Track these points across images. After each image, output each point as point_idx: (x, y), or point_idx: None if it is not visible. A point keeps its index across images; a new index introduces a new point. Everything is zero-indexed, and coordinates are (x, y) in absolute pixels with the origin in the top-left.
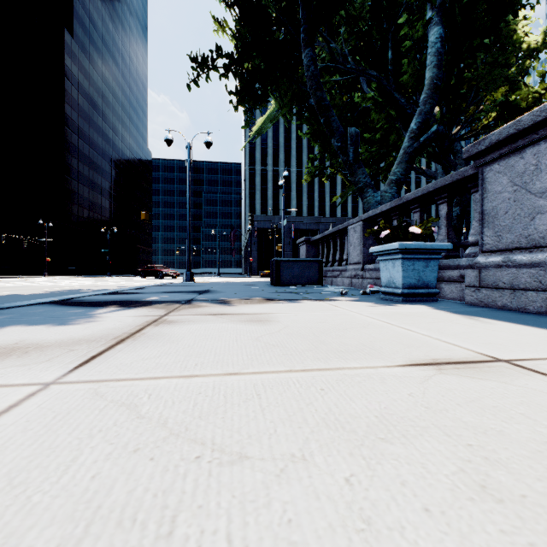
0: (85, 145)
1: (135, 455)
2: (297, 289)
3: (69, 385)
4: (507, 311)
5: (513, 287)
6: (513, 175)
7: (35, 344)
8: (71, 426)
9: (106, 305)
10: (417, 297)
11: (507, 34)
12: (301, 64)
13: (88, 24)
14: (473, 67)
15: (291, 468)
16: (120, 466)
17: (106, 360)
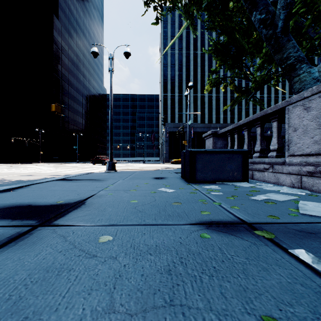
0: (65, 84)
1: None
2: (232, 198)
3: None
4: None
5: None
6: None
7: None
8: None
9: None
10: None
11: None
12: None
13: (68, 12)
14: None
15: None
16: None
17: None
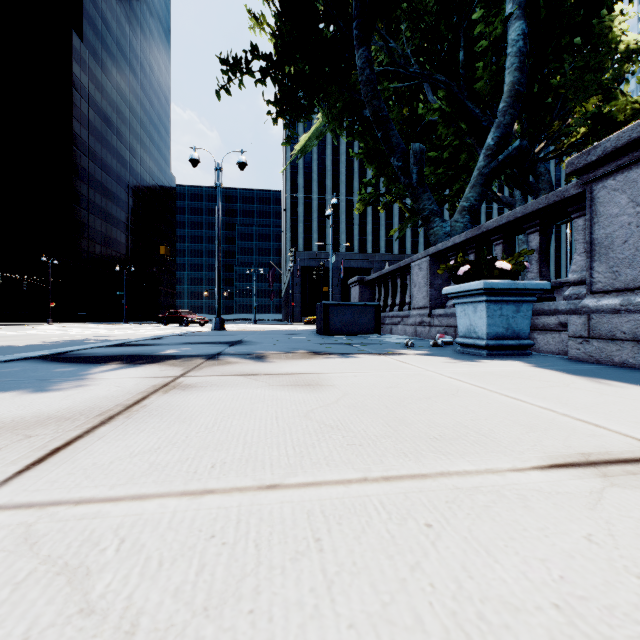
0: (96, 169)
1: None
2: (350, 339)
3: None
4: (630, 370)
5: (636, 338)
6: (635, 193)
7: None
8: None
9: (107, 361)
10: (505, 350)
11: (601, 32)
12: (353, 68)
13: (100, 26)
14: (560, 72)
15: None
16: None
17: (72, 456)
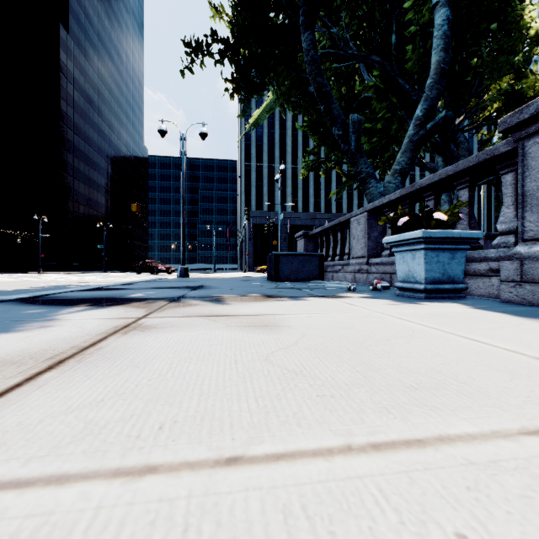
0: (80, 141)
1: None
2: (297, 284)
3: None
4: None
5: None
6: None
7: None
8: None
9: (78, 303)
10: (441, 293)
11: (514, 20)
12: (299, 51)
13: (84, 20)
14: (478, 54)
15: None
16: None
17: None
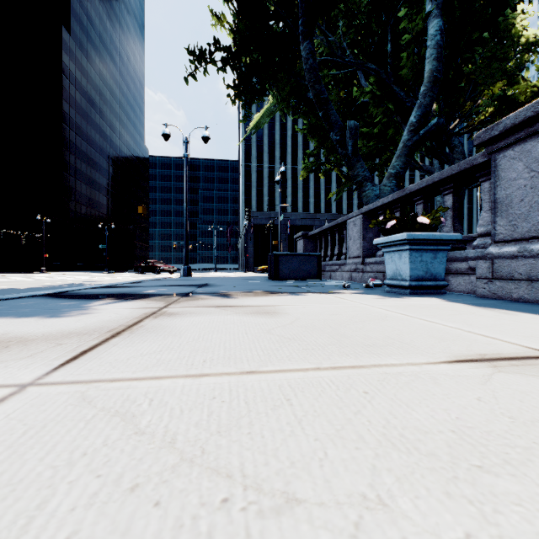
0: (82, 142)
1: (132, 498)
2: (296, 283)
3: (51, 386)
4: (525, 303)
5: (530, 278)
6: (529, 161)
7: (19, 338)
8: (44, 447)
9: (102, 298)
10: (425, 289)
11: (505, 28)
12: (299, 58)
13: (86, 22)
14: (472, 61)
15: (370, 522)
16: (109, 517)
17: (98, 355)
